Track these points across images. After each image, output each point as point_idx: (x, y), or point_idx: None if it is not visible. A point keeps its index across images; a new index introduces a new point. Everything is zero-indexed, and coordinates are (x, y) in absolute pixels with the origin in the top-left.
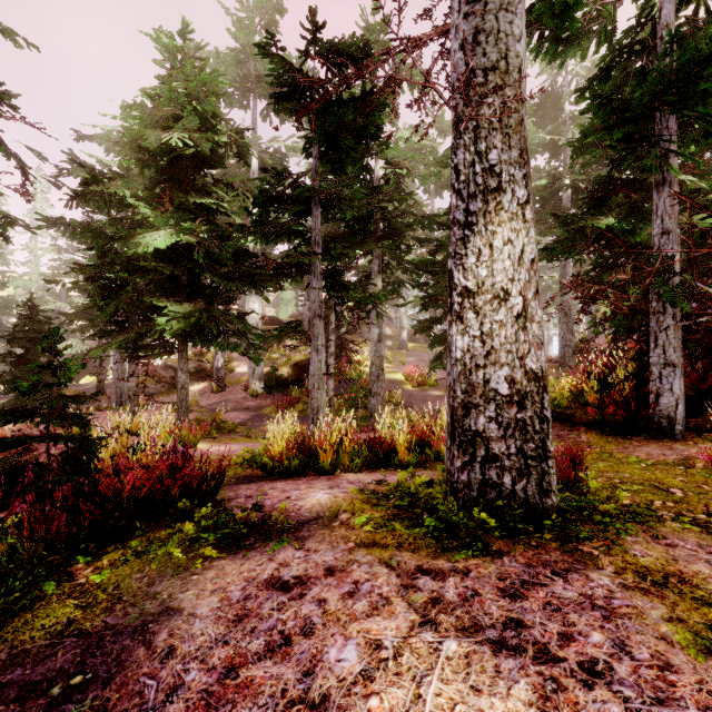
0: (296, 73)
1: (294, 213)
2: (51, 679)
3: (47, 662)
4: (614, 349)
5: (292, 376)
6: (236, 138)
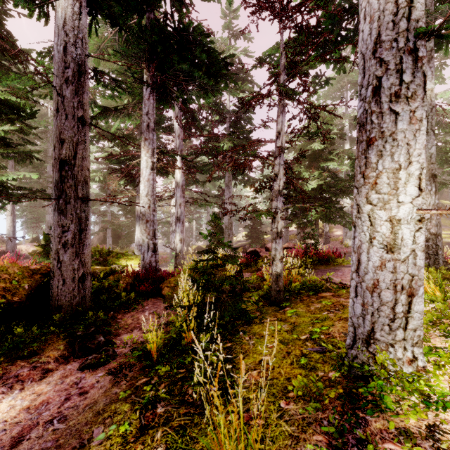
0: None
1: None
2: (326, 270)
3: (324, 269)
4: None
5: None
6: (339, 132)
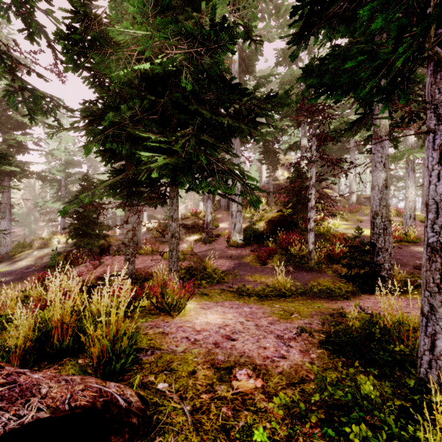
0: None
1: None
2: None
3: None
4: None
5: (266, 230)
6: None
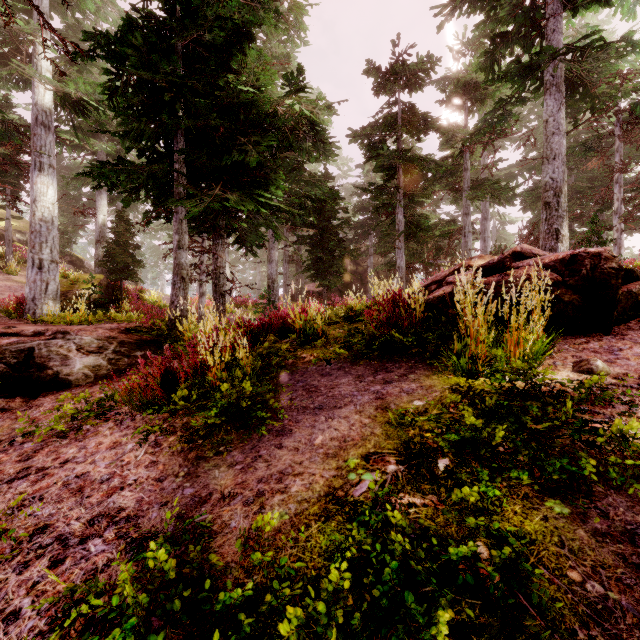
0: (409, 74)
1: (422, 165)
2: None
3: None
4: (412, 278)
5: (99, 297)
6: None
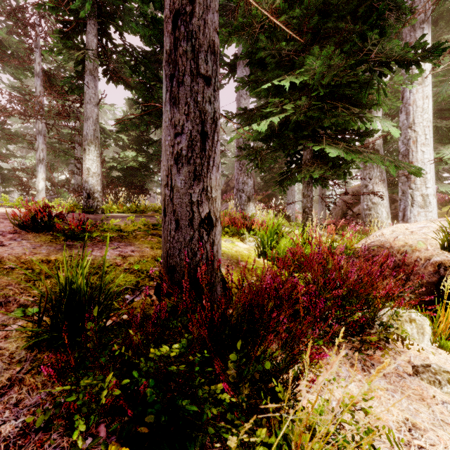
0: None
1: None
2: None
3: None
4: None
5: None
6: None
